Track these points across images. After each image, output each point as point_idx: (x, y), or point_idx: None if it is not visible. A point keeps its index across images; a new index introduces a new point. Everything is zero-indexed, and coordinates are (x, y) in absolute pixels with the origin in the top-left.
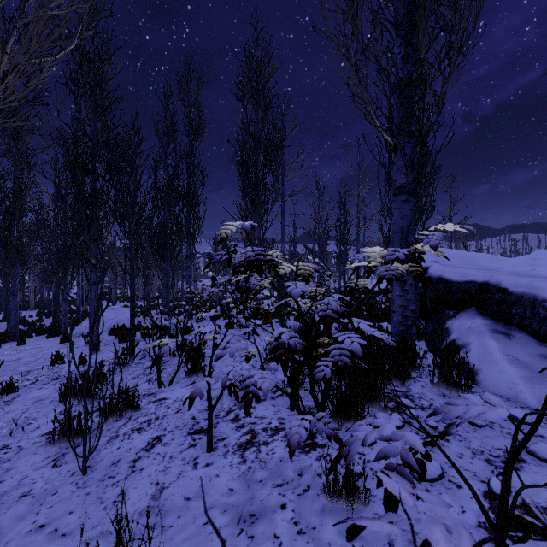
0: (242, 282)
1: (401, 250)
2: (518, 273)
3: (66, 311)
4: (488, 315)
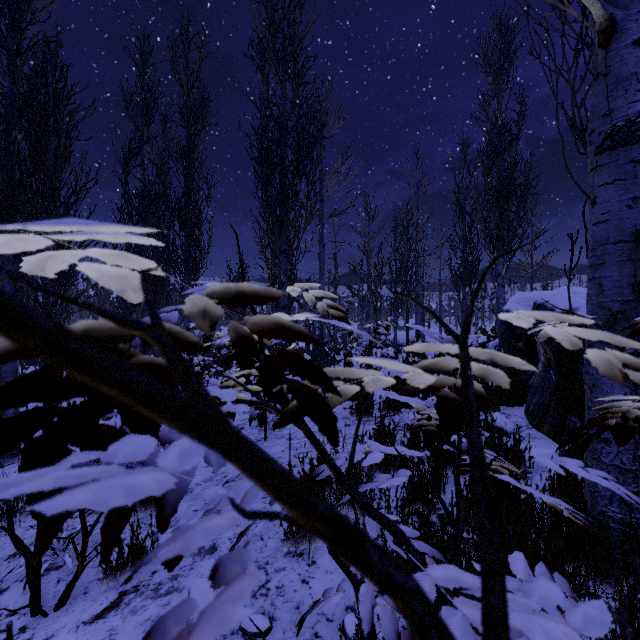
0: None
1: None
2: None
3: None
4: None
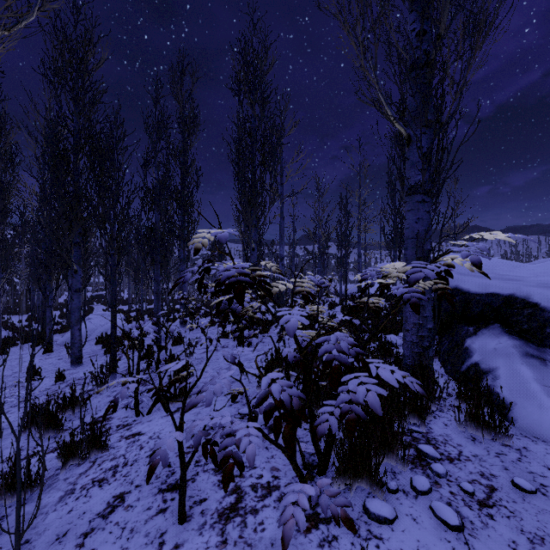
0: (225, 303)
1: (429, 266)
2: (548, 285)
3: (51, 318)
4: (516, 334)
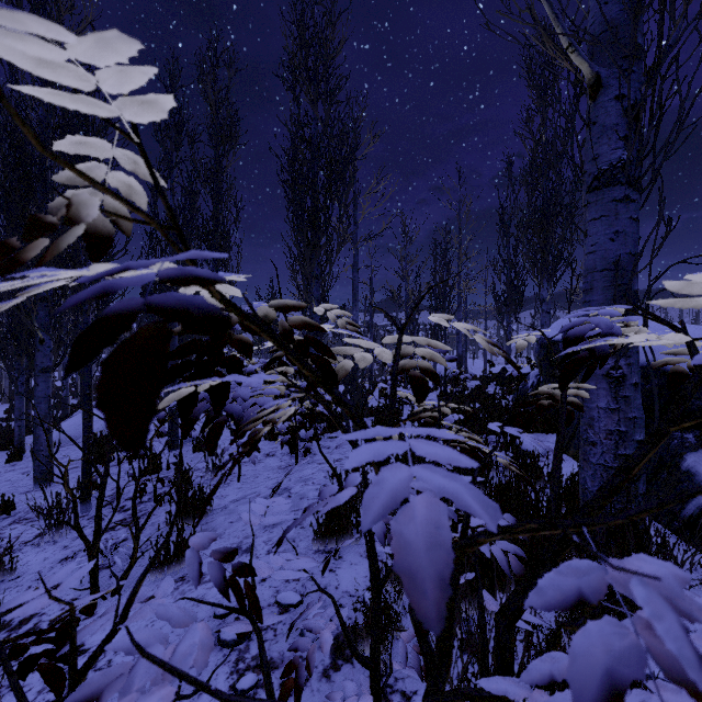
0: (208, 401)
1: None
2: None
3: (21, 411)
4: None
